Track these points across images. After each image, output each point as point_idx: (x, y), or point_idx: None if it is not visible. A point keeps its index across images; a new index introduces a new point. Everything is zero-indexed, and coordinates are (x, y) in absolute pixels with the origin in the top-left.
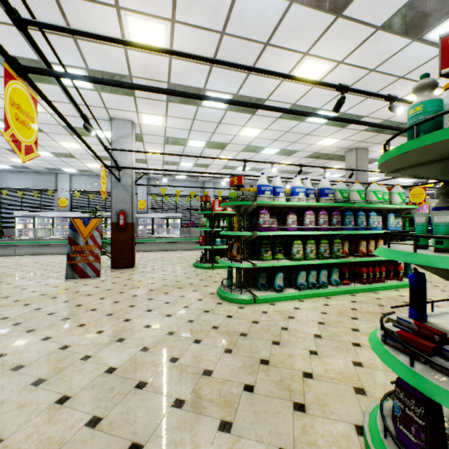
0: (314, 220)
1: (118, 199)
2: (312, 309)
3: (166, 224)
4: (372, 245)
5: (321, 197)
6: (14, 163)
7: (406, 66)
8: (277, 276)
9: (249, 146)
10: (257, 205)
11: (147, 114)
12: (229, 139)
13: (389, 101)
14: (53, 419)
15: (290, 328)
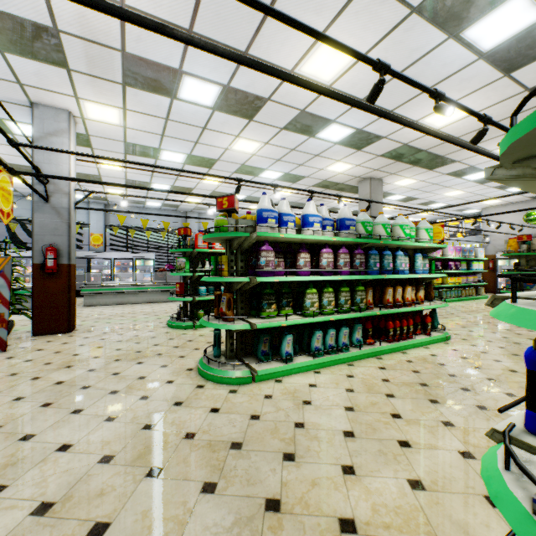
0: (333, 261)
1: (45, 228)
2: (333, 384)
3: (133, 267)
4: (400, 292)
5: (341, 230)
6: None
7: (437, 73)
8: (285, 340)
9: (245, 166)
10: (256, 239)
11: (93, 102)
12: (219, 154)
13: (434, 98)
14: None
15: (308, 424)
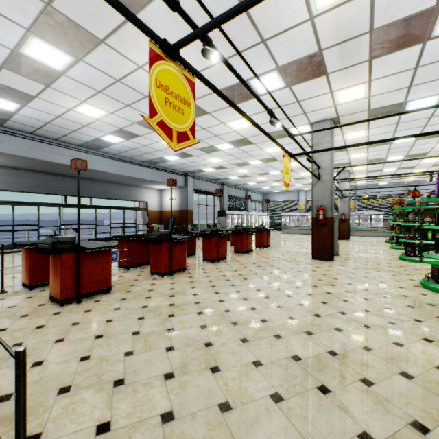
0: None
1: (341, 208)
2: None
3: (369, 219)
4: None
5: None
6: (282, 189)
7: None
8: None
9: (436, 164)
10: (406, 212)
11: (356, 167)
12: (415, 165)
13: None
14: (342, 251)
15: None
